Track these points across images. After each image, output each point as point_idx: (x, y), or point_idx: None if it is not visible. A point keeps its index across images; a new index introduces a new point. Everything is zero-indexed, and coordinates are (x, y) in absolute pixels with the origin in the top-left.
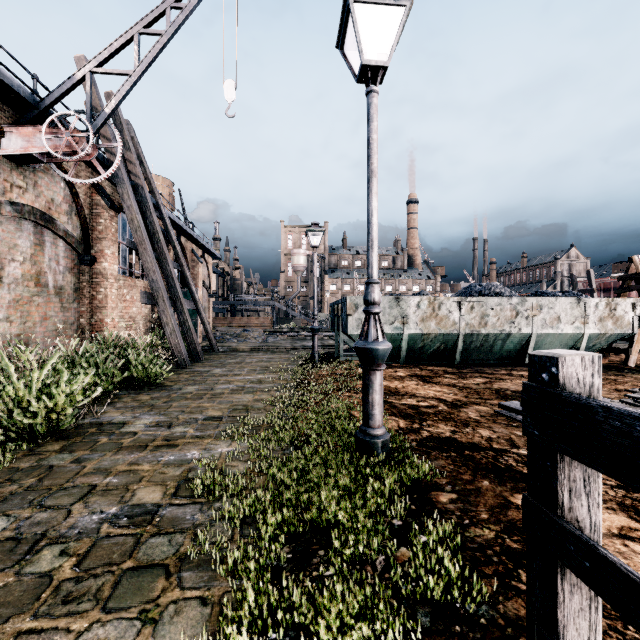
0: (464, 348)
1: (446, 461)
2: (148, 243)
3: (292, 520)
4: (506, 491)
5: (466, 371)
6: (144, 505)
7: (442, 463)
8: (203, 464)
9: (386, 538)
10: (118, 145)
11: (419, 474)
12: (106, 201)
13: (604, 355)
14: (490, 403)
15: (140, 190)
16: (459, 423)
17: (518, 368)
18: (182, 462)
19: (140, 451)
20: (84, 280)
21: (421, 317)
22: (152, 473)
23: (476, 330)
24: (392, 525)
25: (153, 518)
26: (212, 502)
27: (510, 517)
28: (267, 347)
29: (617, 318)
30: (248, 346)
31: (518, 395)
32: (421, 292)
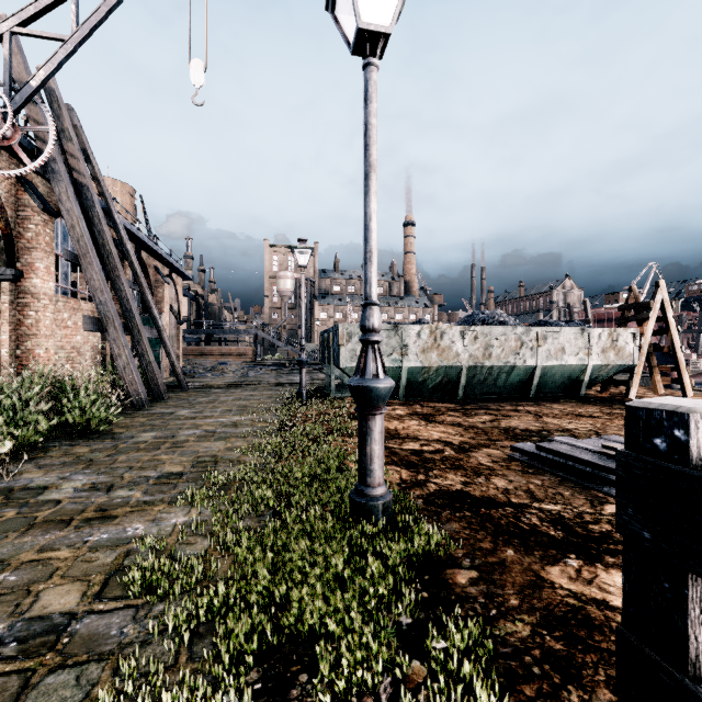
0: (467, 382)
1: (460, 524)
2: (94, 256)
3: (264, 626)
4: (535, 563)
5: (470, 407)
6: (49, 617)
7: (456, 527)
8: (147, 544)
9: (392, 647)
10: (50, 129)
11: (429, 544)
12: (37, 201)
13: (606, 387)
14: (500, 445)
15: (85, 191)
16: (470, 472)
17: (523, 403)
18: (118, 542)
19: (60, 529)
20: (6, 300)
21: (422, 348)
22: (71, 562)
23: (480, 362)
24: (399, 625)
25: (59, 639)
26: (153, 603)
27: (546, 601)
28: (247, 382)
29: (619, 349)
30: (224, 381)
31: (528, 434)
32: (421, 320)
